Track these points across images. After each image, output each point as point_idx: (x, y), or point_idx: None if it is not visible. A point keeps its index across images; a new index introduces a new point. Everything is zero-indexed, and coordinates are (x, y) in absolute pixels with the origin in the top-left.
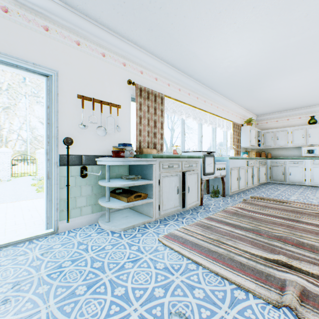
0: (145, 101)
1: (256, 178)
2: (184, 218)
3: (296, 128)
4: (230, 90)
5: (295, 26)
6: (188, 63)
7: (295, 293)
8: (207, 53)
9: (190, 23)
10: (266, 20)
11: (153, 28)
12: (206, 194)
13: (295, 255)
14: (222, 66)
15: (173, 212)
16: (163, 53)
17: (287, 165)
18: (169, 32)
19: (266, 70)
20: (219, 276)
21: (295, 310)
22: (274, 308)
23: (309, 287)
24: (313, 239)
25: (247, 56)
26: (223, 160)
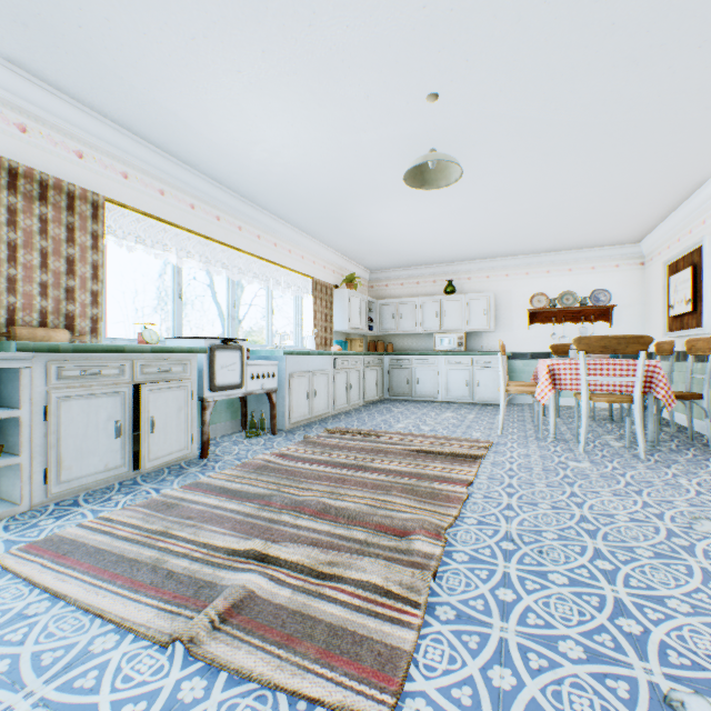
0: (34, 206)
1: (359, 392)
2: (131, 493)
3: (428, 300)
4: (295, 212)
5: (358, 112)
6: (171, 133)
7: (220, 608)
8: (207, 121)
9: (132, 41)
10: (302, 85)
11: (29, 22)
12: (242, 431)
13: (300, 533)
14: (256, 158)
15: (104, 481)
16: (89, 93)
17: (414, 366)
18: (83, 45)
19: (347, 184)
20: (91, 615)
21: (189, 642)
22: (159, 650)
23: (264, 589)
24: (357, 497)
25: (299, 149)
26: (275, 357)
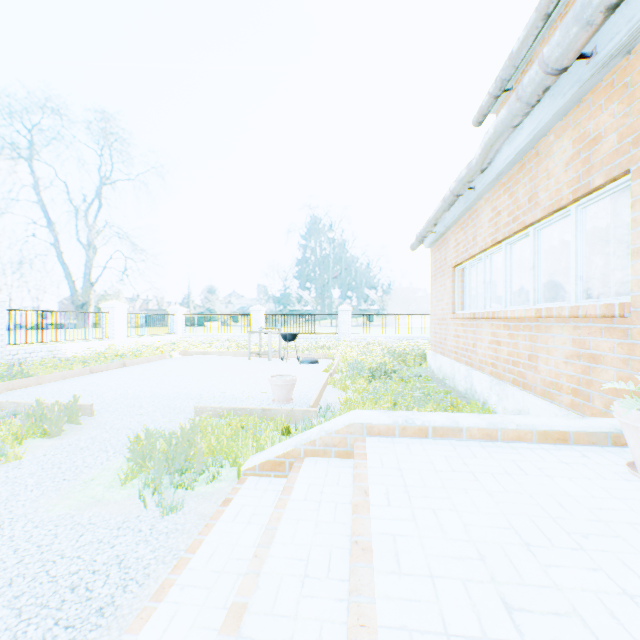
0: None
1: None
2: None
3: None
4: None
5: None
6: None
7: None
8: None
9: None
10: None
11: None
12: None
13: None
14: None
15: None
16: None
17: None
18: None
19: None
20: None
21: None
22: None
23: None
24: None
25: None
26: None
